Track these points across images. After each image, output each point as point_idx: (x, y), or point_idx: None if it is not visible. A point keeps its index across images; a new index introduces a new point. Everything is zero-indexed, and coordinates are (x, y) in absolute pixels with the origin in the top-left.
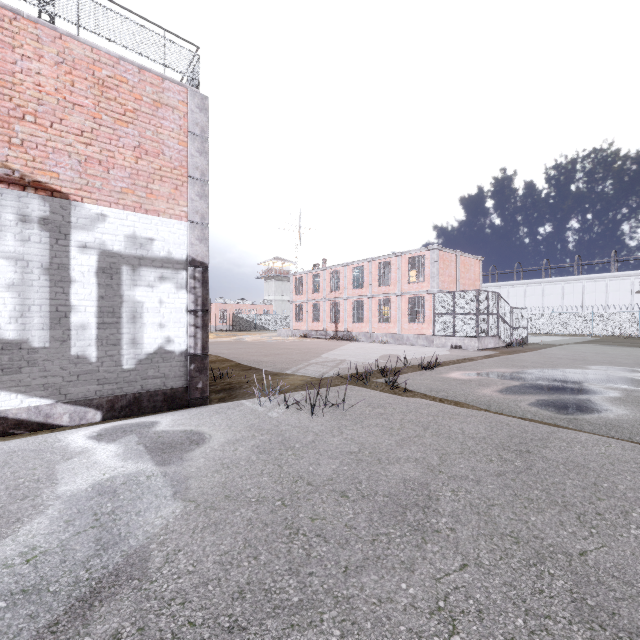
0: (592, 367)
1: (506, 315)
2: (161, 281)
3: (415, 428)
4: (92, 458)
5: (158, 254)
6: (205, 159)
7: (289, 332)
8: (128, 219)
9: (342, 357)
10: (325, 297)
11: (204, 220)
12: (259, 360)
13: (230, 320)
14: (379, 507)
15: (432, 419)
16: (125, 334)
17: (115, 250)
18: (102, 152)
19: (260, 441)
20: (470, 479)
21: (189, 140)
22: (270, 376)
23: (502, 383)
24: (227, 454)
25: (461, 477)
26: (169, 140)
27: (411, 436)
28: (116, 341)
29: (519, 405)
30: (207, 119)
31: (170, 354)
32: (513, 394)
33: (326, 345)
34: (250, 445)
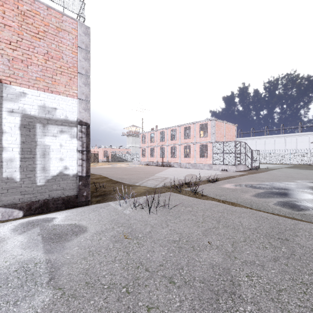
0: (298, 181)
1: (249, 154)
2: (61, 133)
3: (212, 221)
4: (3, 247)
5: (59, 117)
6: (88, 63)
7: (139, 162)
8: (40, 96)
9: (166, 176)
10: (157, 145)
11: (87, 98)
12: (122, 177)
13: (109, 156)
14: (198, 293)
15: (221, 215)
16: (38, 164)
17: (32, 114)
18: (23, 55)
19: (116, 232)
20: (257, 264)
21: (78, 51)
22: (127, 187)
23: (254, 191)
24: (94, 243)
25: (250, 262)
26: (66, 51)
27: (210, 227)
28: (32, 168)
29: (268, 205)
30: (89, 40)
31: (67, 176)
32: (262, 197)
33: (157, 169)
34: (110, 235)
